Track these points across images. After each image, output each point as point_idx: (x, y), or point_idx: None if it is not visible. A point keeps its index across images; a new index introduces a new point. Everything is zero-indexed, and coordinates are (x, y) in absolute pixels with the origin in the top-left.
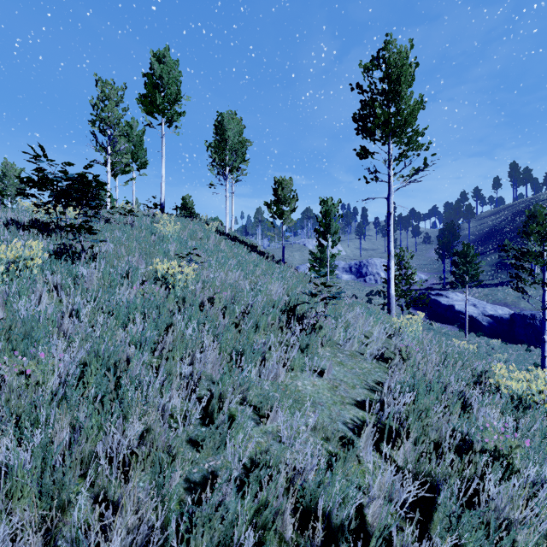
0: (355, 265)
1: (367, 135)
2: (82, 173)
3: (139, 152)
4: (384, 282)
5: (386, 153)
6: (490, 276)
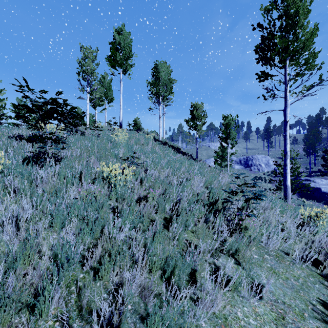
0: (244, 159)
1: (267, 61)
2: (54, 98)
3: (109, 92)
4: (274, 173)
5: (283, 74)
6: None
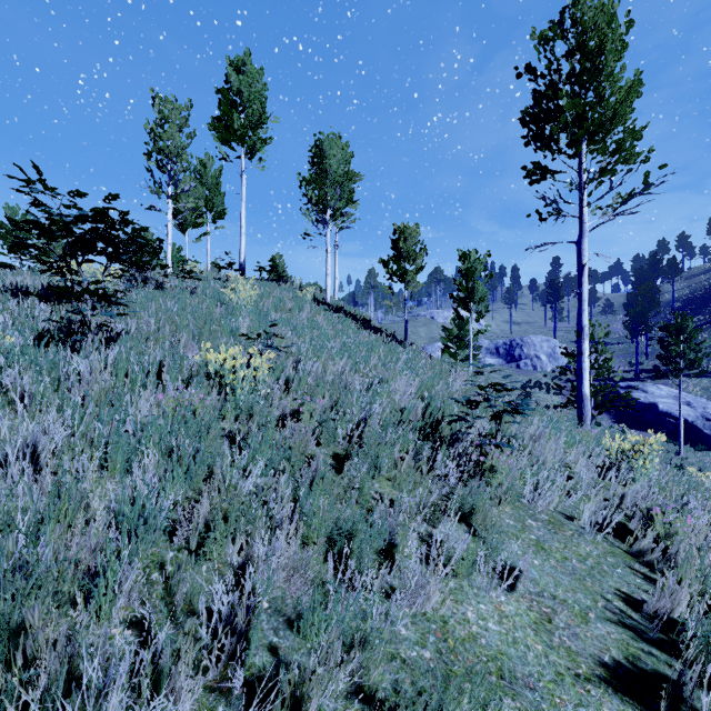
0: (505, 345)
1: (544, 143)
2: (100, 209)
3: (215, 198)
4: (561, 372)
5: (576, 171)
6: (709, 361)
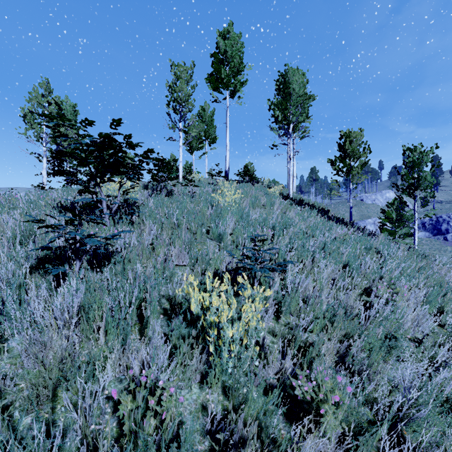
0: (431, 220)
1: None
2: (106, 134)
3: (210, 130)
4: None
5: None
6: None
